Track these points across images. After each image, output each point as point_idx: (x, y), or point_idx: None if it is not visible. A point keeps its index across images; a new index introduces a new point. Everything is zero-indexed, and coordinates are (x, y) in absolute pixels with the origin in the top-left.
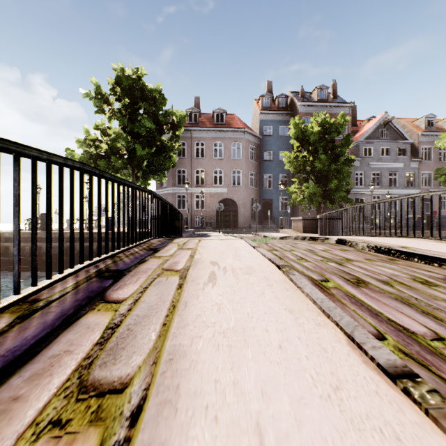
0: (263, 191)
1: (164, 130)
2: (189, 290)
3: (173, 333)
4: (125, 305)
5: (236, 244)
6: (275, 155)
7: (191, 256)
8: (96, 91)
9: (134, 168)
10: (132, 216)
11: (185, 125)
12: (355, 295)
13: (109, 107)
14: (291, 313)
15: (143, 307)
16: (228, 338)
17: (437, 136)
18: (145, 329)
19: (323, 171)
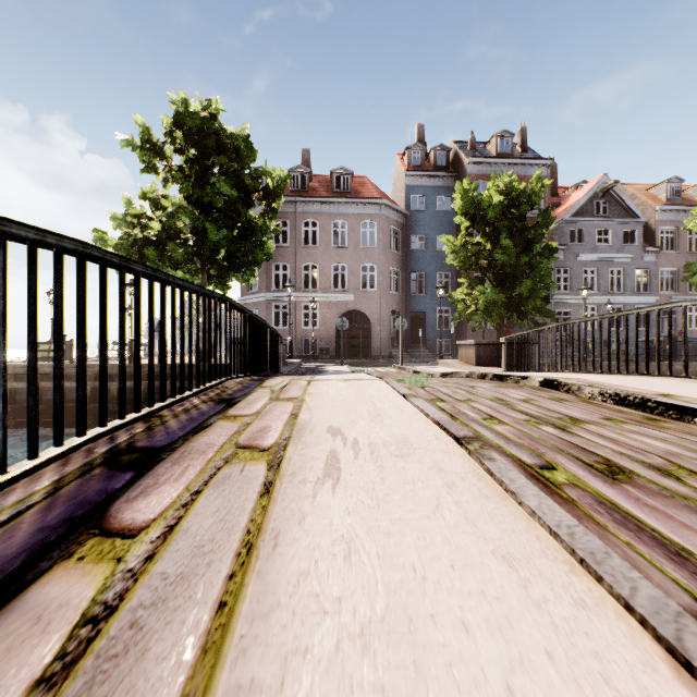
0: (411, 298)
1: (252, 200)
2: (284, 500)
3: (240, 638)
4: (142, 543)
5: (372, 389)
6: (430, 241)
7: (292, 416)
8: (143, 137)
9: (204, 262)
10: (190, 341)
11: (287, 193)
12: (617, 502)
13: (164, 163)
14: (510, 568)
15: (181, 549)
16: (375, 656)
17: (685, 212)
18: (172, 625)
19: (507, 267)
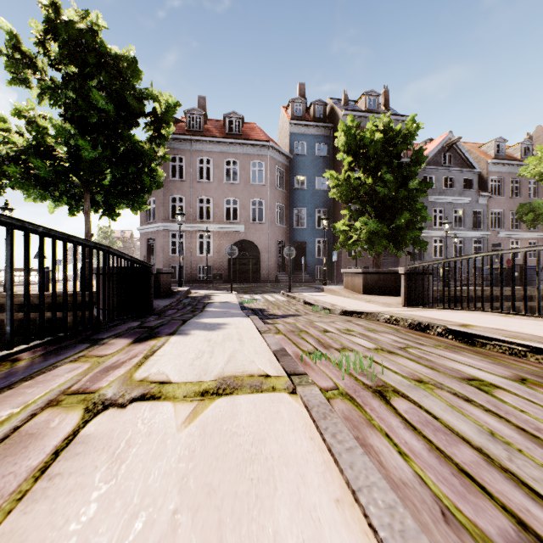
0: (294, 230)
1: (137, 123)
2: None
3: None
4: None
5: None
6: (310, 181)
7: None
8: (8, 43)
9: (87, 187)
10: None
11: (183, 132)
12: None
13: (37, 77)
14: None
15: None
16: None
17: (508, 165)
18: None
19: (387, 200)
